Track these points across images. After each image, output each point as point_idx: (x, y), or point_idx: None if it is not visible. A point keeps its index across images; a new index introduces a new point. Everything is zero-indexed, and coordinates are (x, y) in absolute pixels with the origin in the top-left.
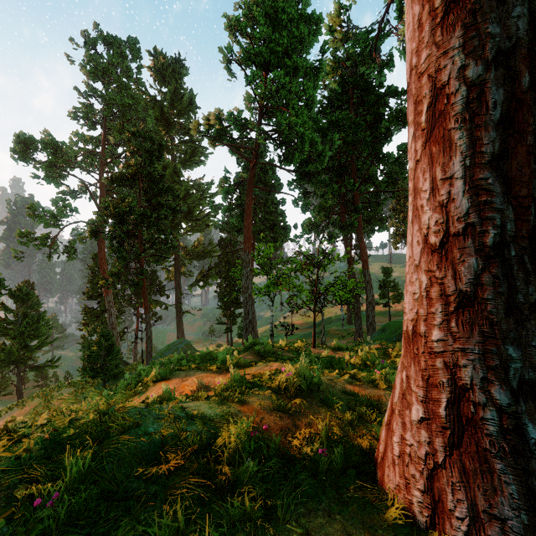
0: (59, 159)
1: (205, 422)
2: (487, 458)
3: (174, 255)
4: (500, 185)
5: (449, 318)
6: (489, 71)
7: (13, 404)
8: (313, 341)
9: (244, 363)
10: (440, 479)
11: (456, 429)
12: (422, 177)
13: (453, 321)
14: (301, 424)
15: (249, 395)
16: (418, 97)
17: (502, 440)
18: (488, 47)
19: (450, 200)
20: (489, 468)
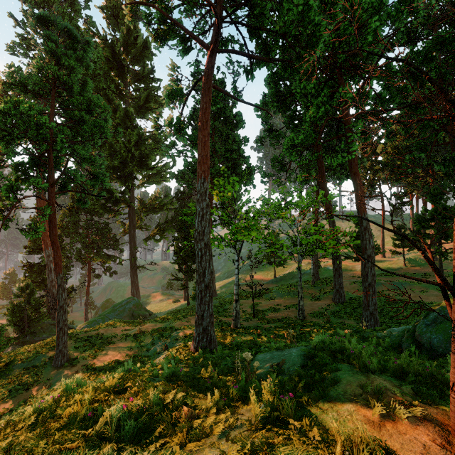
0: None
1: None
2: None
3: (128, 207)
4: None
5: None
6: None
7: None
8: None
9: None
10: None
11: None
12: None
13: None
14: None
15: None
16: None
17: None
18: None
19: None
20: None
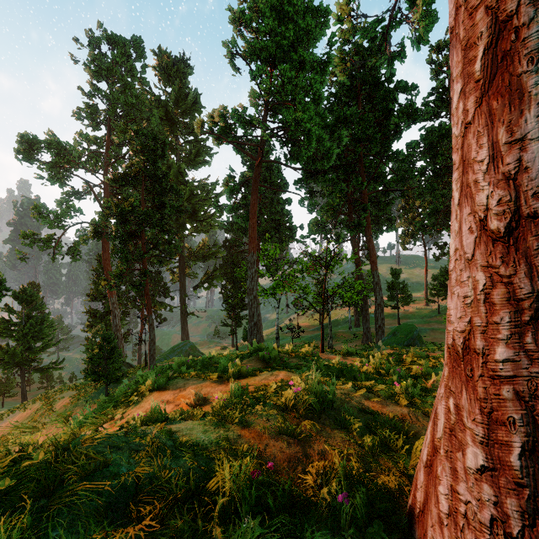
0: (63, 159)
1: (197, 453)
2: None
3: (179, 256)
4: None
5: (522, 331)
6: None
7: (16, 406)
8: (321, 345)
9: (247, 372)
10: None
11: None
12: (476, 143)
13: (528, 335)
14: (312, 452)
15: (251, 414)
16: (469, 40)
17: None
18: None
19: (522, 170)
20: None
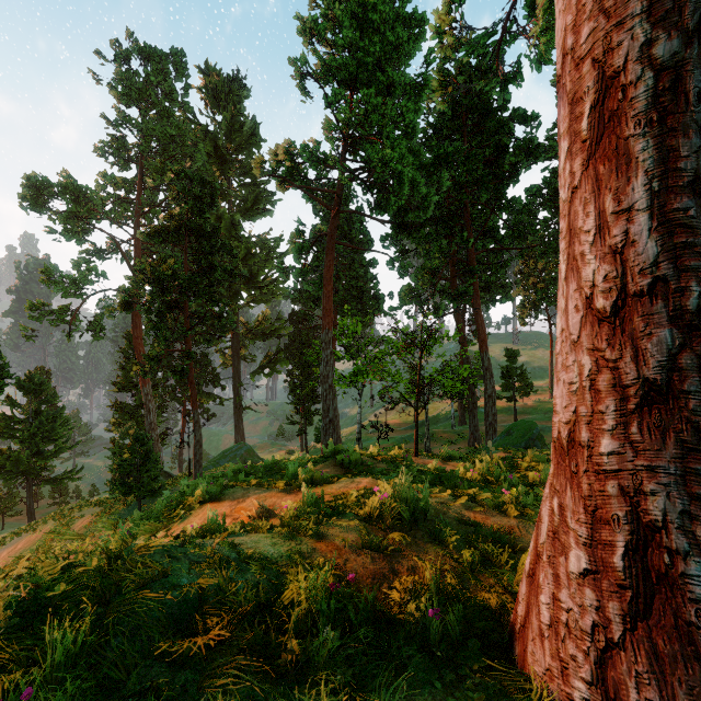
0: (81, 208)
1: (265, 567)
2: (693, 637)
3: (232, 333)
4: None
5: (627, 420)
6: (690, 46)
7: (21, 528)
8: (415, 447)
9: (321, 479)
10: (616, 665)
11: (642, 589)
12: (582, 211)
13: (634, 424)
14: (401, 568)
15: (328, 526)
16: (576, 94)
17: None
18: (688, 10)
19: (629, 243)
20: (696, 653)
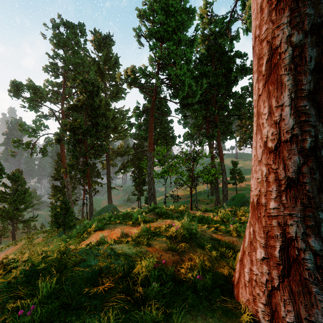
0: (37, 96)
1: (126, 258)
2: (307, 284)
3: (106, 153)
4: (314, 110)
5: (281, 194)
6: (307, 38)
7: (10, 243)
8: (190, 206)
9: (149, 220)
10: (276, 297)
11: (286, 265)
12: (263, 105)
13: (283, 196)
14: (185, 259)
15: (152, 240)
16: (260, 55)
17: (317, 273)
18: (306, 22)
19: (282, 120)
20: (308, 291)
